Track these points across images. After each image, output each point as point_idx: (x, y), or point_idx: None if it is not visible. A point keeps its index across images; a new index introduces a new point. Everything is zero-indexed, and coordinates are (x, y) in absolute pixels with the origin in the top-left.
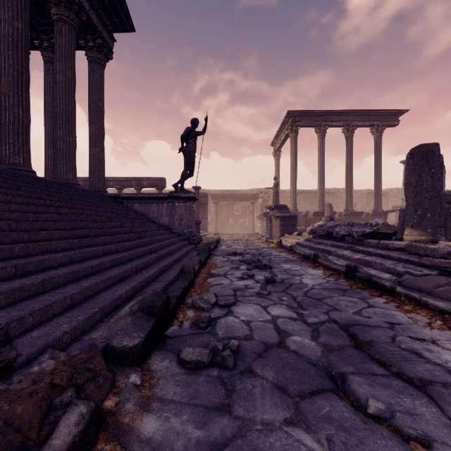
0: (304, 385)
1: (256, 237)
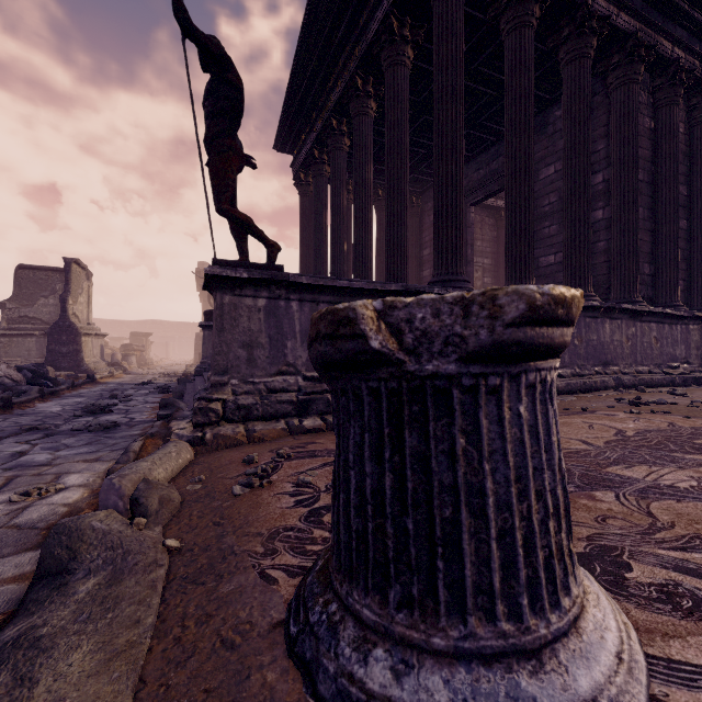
0: (142, 388)
1: None
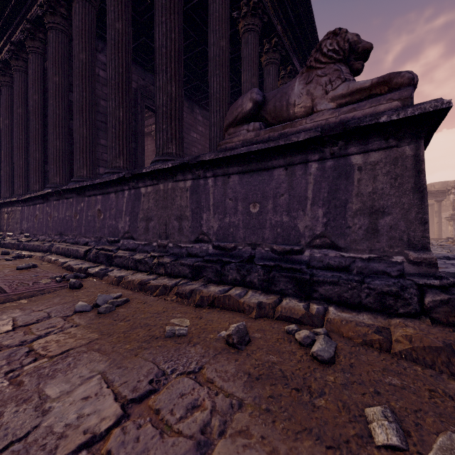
0: None
1: (453, 243)
